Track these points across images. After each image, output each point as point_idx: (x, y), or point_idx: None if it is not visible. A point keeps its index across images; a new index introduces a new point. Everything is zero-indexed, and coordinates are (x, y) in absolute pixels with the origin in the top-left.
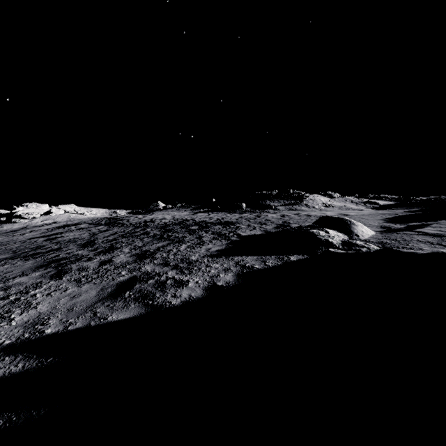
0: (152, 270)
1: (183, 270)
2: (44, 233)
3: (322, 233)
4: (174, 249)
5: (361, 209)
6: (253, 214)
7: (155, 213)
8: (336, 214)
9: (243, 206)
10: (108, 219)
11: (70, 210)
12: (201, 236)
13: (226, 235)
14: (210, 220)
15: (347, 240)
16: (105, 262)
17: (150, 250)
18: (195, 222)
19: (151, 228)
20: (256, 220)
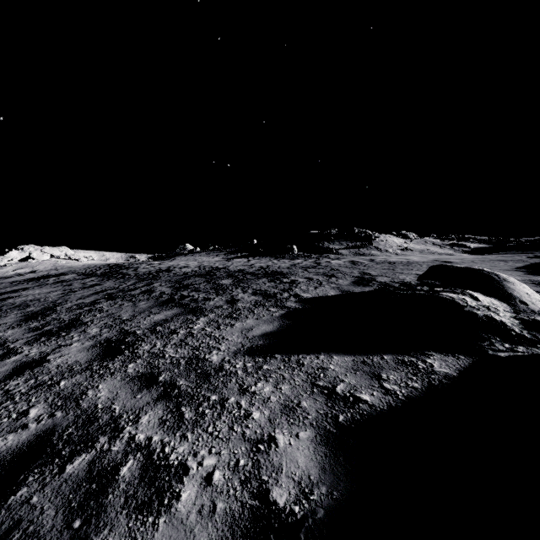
0: (109, 401)
1: (182, 407)
2: (1, 288)
3: (471, 302)
4: (181, 330)
5: (450, 253)
6: (308, 260)
7: (177, 259)
8: (432, 261)
9: (294, 249)
10: (109, 266)
11: (59, 254)
12: (234, 299)
13: (276, 298)
14: (251, 269)
15: (510, 312)
16: (27, 365)
17: (137, 331)
18: (228, 272)
19: (161, 281)
20: (317, 270)
